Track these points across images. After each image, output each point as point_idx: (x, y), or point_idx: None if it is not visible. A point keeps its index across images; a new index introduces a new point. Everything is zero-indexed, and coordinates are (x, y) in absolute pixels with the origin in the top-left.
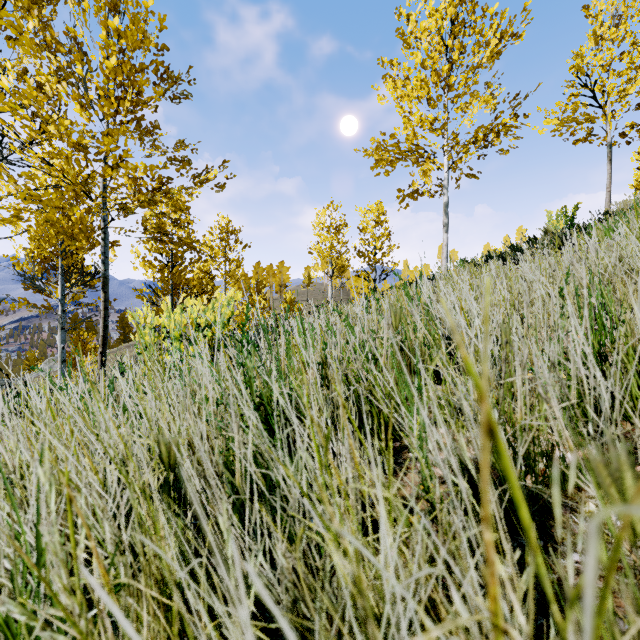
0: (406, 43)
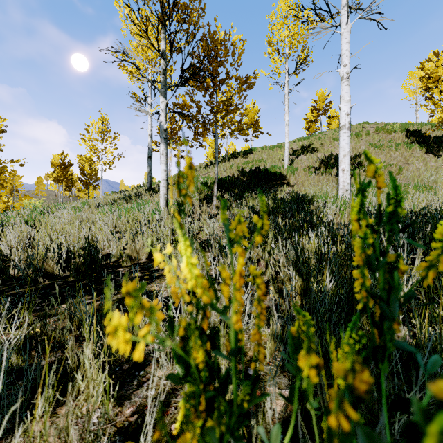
0: (88, 132)
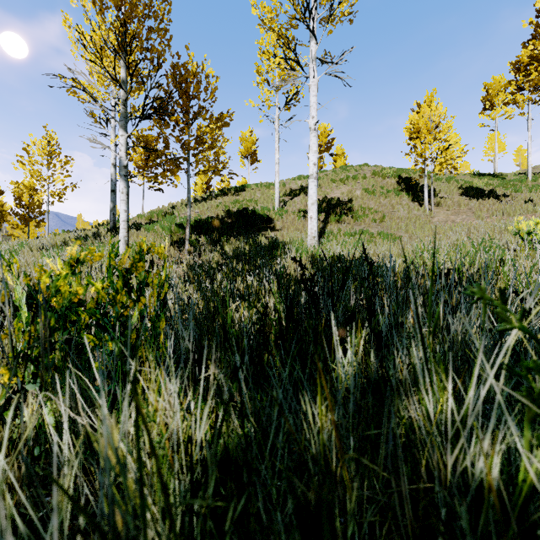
0: (28, 152)
